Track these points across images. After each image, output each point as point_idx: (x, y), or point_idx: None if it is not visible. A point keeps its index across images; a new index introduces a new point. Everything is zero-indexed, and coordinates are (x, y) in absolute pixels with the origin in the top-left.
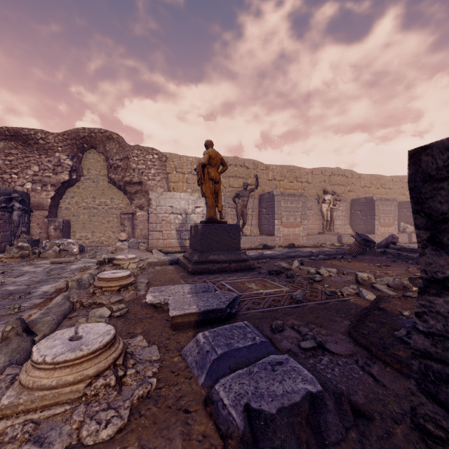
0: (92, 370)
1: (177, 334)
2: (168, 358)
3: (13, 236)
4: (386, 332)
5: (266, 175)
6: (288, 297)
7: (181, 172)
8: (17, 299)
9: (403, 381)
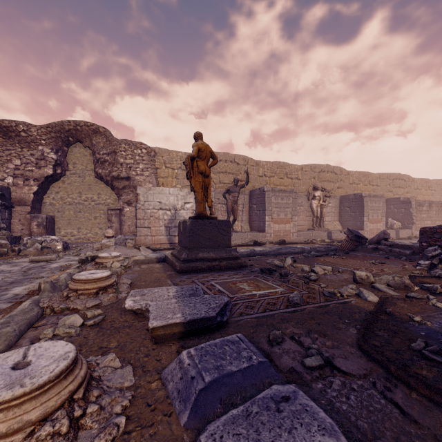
0: (37, 412)
1: (158, 349)
2: (144, 383)
3: None
4: (401, 343)
5: (256, 171)
6: (284, 299)
7: (170, 167)
8: None
9: (437, 413)
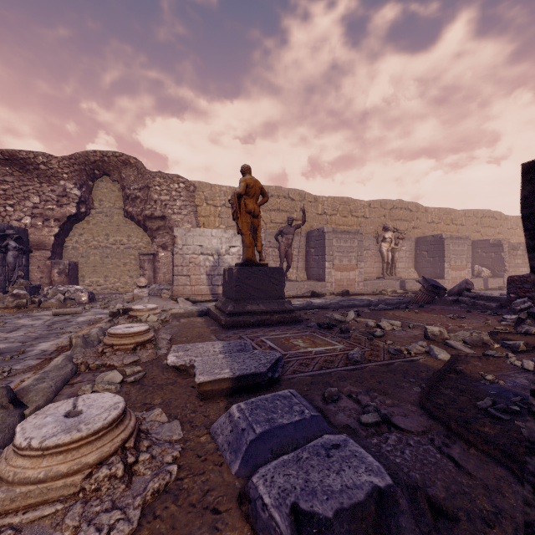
0: (93, 456)
1: (205, 406)
2: (193, 437)
3: (8, 281)
4: (467, 401)
5: (314, 208)
6: (343, 356)
7: (212, 204)
8: (8, 360)
9: (493, 467)
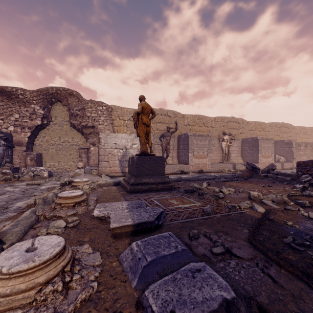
0: (43, 278)
1: (116, 242)
2: (108, 263)
3: None
4: (277, 238)
5: (182, 121)
6: (201, 210)
7: (122, 119)
8: None
9: (296, 282)
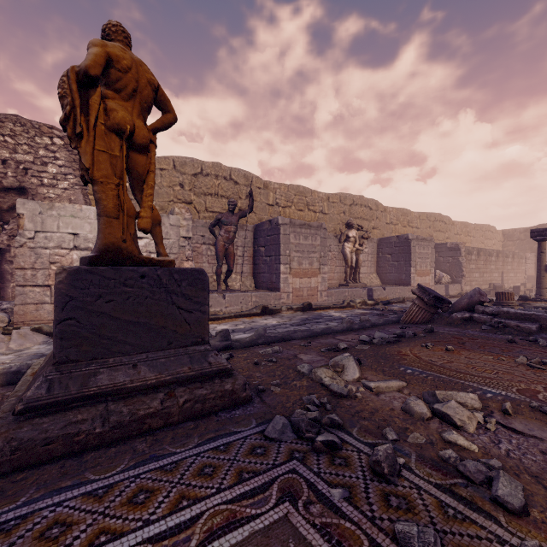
0: None
1: None
2: None
3: None
4: None
5: (264, 196)
6: None
7: None
8: None
9: None
